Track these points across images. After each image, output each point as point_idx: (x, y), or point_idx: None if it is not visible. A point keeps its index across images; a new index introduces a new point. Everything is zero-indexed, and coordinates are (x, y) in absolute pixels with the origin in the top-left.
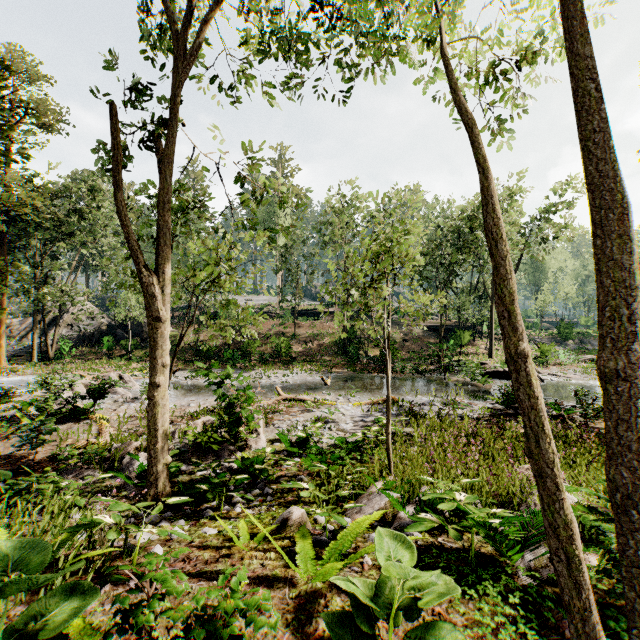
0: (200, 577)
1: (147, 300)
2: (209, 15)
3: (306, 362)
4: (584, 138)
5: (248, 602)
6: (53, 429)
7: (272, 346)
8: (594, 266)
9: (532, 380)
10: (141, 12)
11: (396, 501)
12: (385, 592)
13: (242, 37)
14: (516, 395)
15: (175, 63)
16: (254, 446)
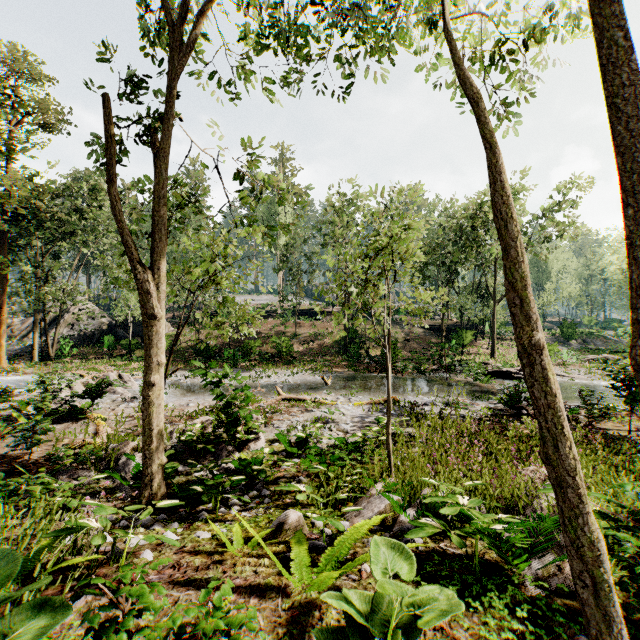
0: (189, 585)
1: (142, 297)
2: (205, 6)
3: (307, 362)
4: (610, 94)
5: (232, 620)
6: (48, 429)
7: (273, 346)
8: (625, 240)
9: (549, 375)
10: (139, 7)
11: (396, 504)
12: (383, 607)
13: (241, 32)
14: (530, 392)
15: (171, 55)
16: (253, 446)
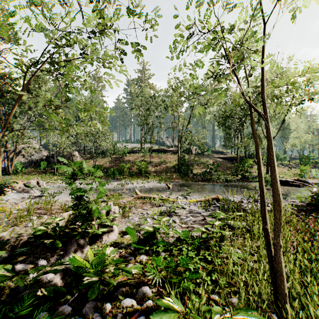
0: None
1: None
2: None
3: (156, 176)
4: None
5: None
6: None
7: (137, 167)
8: None
9: None
10: None
11: None
12: None
13: None
14: None
15: None
16: (105, 239)
